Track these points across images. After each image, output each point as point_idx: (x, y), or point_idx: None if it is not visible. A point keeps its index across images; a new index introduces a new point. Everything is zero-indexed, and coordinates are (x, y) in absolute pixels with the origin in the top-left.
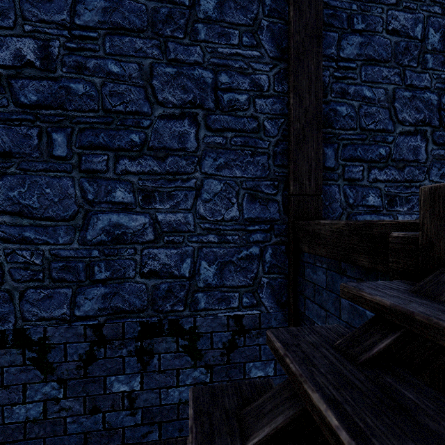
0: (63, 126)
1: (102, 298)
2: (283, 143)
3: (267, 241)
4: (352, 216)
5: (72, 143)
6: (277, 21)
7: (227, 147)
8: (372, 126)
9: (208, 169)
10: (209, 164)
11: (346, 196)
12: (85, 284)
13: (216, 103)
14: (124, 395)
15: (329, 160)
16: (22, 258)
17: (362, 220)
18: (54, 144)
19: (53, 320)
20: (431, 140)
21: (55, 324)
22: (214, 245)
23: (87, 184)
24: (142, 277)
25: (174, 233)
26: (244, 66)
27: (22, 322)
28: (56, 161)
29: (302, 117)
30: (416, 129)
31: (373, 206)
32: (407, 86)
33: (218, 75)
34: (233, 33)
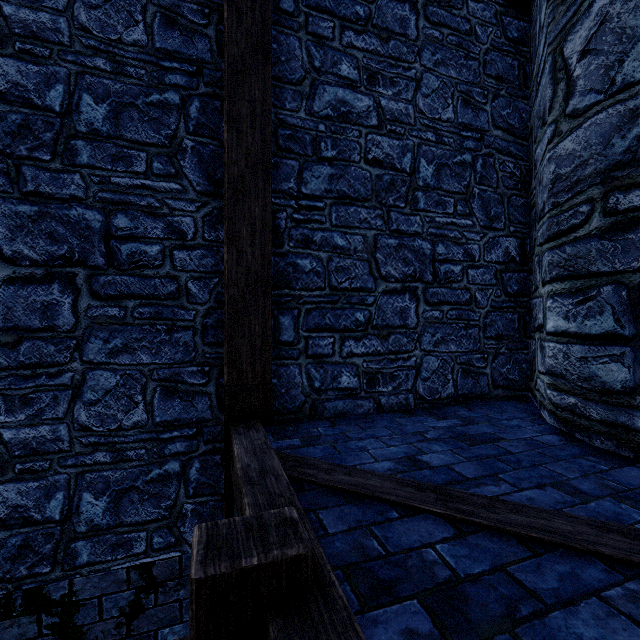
0: None
1: None
2: (217, 312)
3: (192, 451)
4: (318, 404)
5: None
6: (208, 142)
7: (127, 322)
8: (346, 284)
9: (95, 355)
10: (97, 348)
11: (311, 378)
12: None
13: (109, 257)
14: None
15: (287, 331)
16: None
17: (333, 408)
18: None
19: None
20: (423, 299)
21: None
22: (105, 467)
23: None
24: None
25: (35, 456)
26: (155, 204)
27: None
28: None
29: (241, 278)
30: (405, 286)
31: (347, 389)
32: (393, 232)
33: (112, 217)
34: (138, 156)
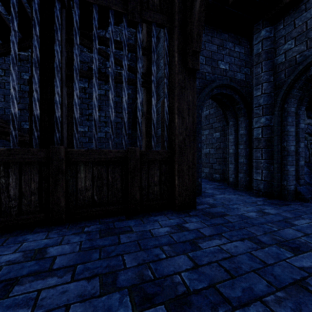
0: None
1: None
2: None
3: None
4: None
5: None
6: None
7: None
8: None
9: None
10: None
11: None
12: None
13: None
14: (82, 88)
15: None
16: None
17: None
18: None
19: None
20: None
21: None
22: None
23: None
24: (88, 52)
25: None
26: None
27: None
28: None
29: None
30: None
31: None
32: None
33: None
34: None
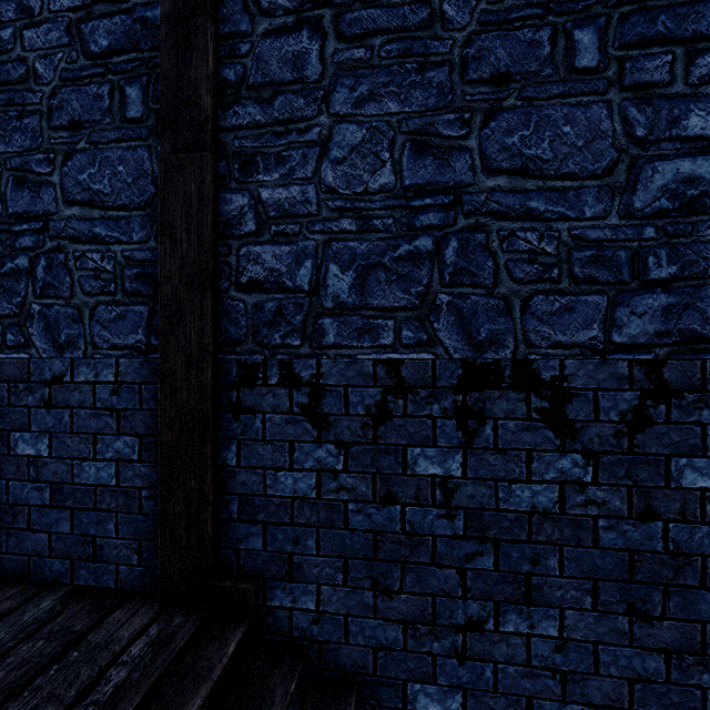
0: (591, 16)
1: (662, 314)
2: None
3: None
4: None
5: (607, 42)
6: None
7: None
8: None
9: None
10: None
11: None
12: (630, 288)
13: None
14: (705, 496)
15: None
16: (525, 244)
17: None
18: (576, 49)
19: (574, 348)
20: None
21: (579, 355)
22: None
23: (635, 111)
24: None
25: None
26: None
27: (525, 350)
28: (580, 78)
29: None
30: None
31: None
32: None
33: None
34: None
